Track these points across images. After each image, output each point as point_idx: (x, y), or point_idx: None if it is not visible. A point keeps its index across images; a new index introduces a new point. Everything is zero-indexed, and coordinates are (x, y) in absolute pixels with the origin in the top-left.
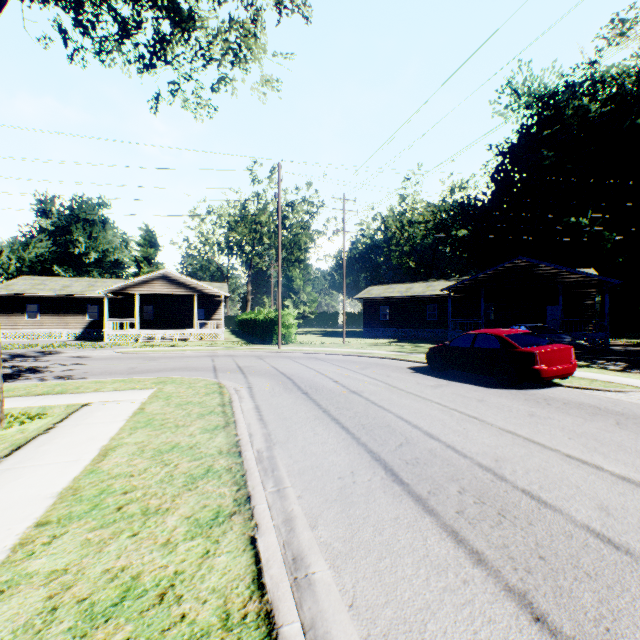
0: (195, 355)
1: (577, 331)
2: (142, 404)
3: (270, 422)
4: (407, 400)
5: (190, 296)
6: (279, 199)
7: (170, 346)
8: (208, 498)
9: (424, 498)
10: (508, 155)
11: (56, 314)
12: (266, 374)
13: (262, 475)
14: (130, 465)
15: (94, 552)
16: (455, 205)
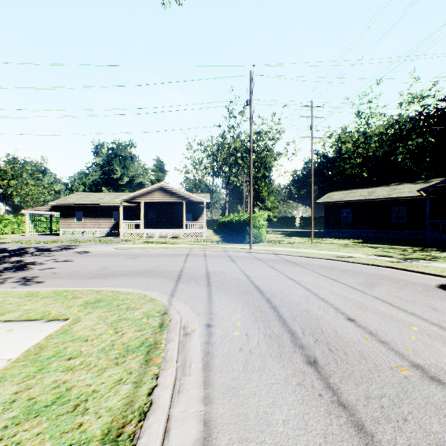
0: (173, 253)
1: None
2: None
3: None
4: None
5: (181, 203)
6: (251, 105)
7: (161, 243)
8: None
9: None
10: None
11: (93, 218)
12: (236, 290)
13: None
14: None
15: None
16: (414, 114)
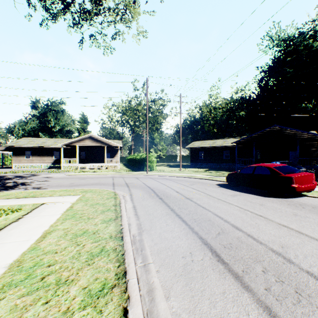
0: (104, 176)
1: (307, 165)
2: (72, 204)
3: (141, 216)
4: (218, 204)
5: (103, 147)
6: (147, 96)
7: (93, 172)
8: (99, 272)
9: (240, 276)
10: (267, 72)
11: (39, 156)
12: (140, 187)
13: (135, 253)
14: (57, 244)
15: (16, 317)
16: (238, 99)
